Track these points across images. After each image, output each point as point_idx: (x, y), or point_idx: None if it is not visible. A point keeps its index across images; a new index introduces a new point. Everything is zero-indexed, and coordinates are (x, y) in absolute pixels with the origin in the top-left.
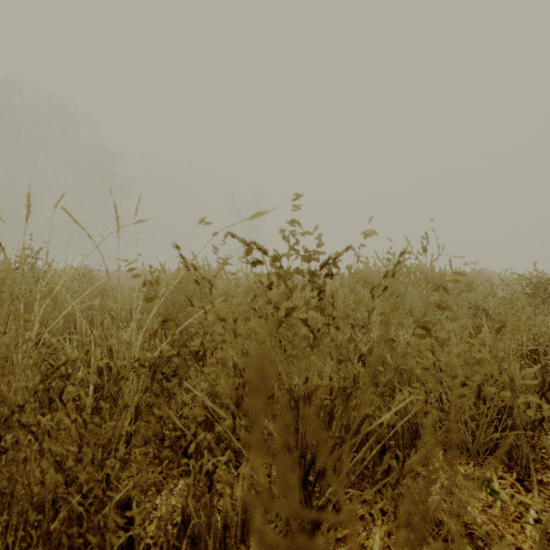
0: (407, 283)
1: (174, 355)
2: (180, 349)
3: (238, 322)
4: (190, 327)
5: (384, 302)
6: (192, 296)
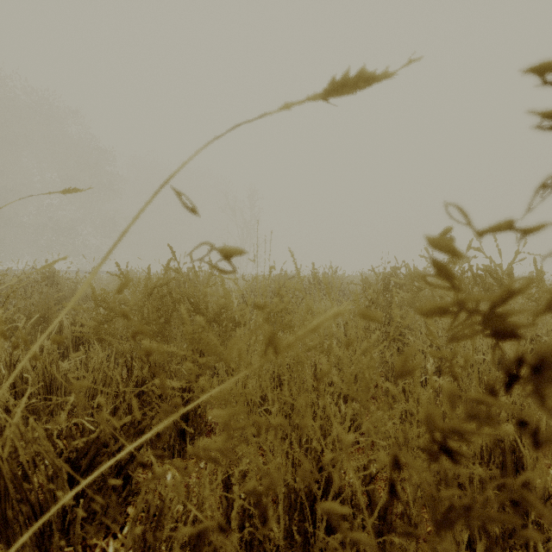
0: (470, 291)
1: (133, 422)
2: (143, 411)
3: (273, 478)
4: (166, 363)
5: (437, 318)
6: (171, 315)
